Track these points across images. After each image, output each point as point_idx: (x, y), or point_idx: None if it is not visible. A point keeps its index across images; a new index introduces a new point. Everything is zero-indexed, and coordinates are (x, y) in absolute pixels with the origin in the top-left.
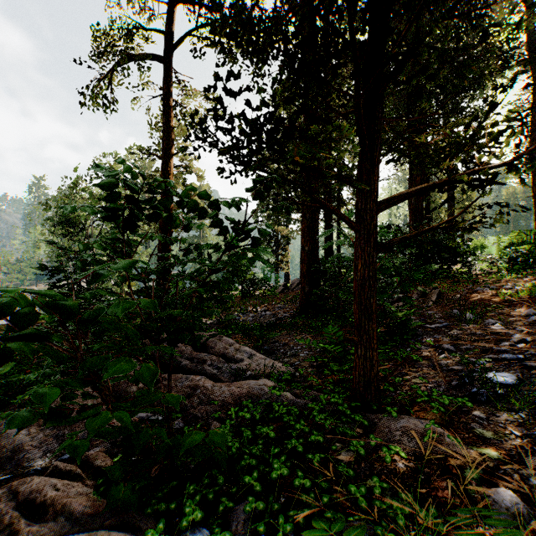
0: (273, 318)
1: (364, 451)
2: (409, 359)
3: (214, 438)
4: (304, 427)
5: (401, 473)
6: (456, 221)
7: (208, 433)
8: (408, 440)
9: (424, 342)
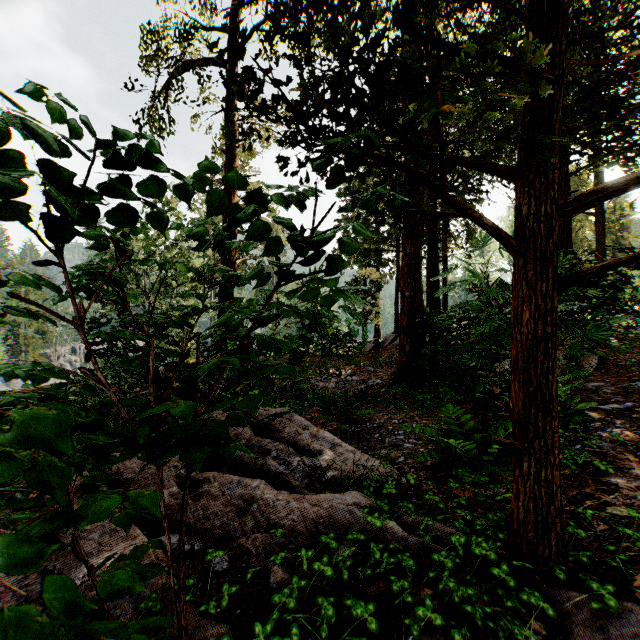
0: (362, 385)
1: None
2: (588, 467)
3: None
4: (432, 614)
5: None
6: None
7: None
8: None
9: (601, 434)
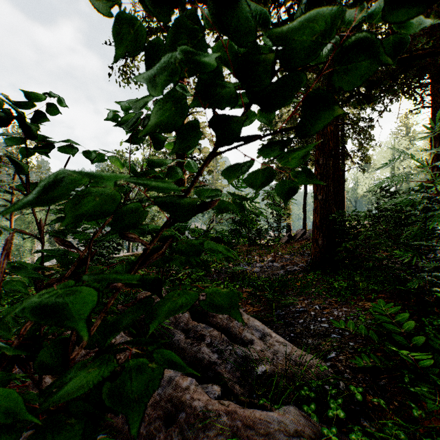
0: (281, 270)
1: None
2: None
3: None
4: None
5: None
6: None
7: None
8: None
9: None
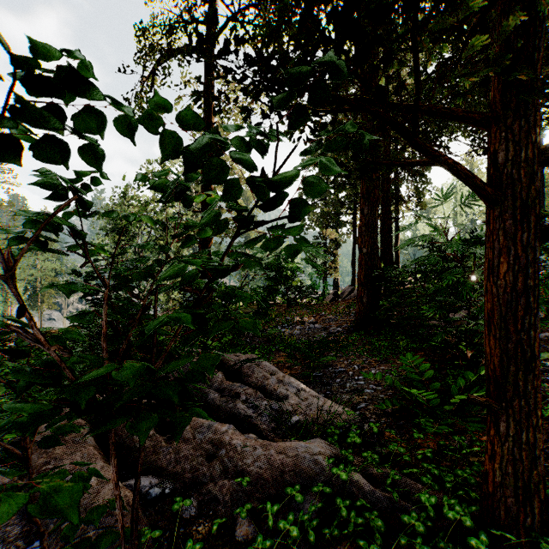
0: (323, 332)
1: None
2: None
3: None
4: None
5: None
6: None
7: None
8: None
9: None
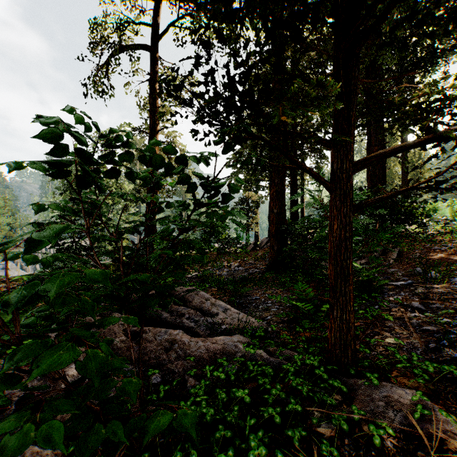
0: (245, 273)
1: (347, 426)
2: (379, 318)
3: (186, 417)
4: (280, 392)
5: (391, 455)
6: (436, 181)
7: (179, 410)
8: (393, 412)
9: (391, 299)
